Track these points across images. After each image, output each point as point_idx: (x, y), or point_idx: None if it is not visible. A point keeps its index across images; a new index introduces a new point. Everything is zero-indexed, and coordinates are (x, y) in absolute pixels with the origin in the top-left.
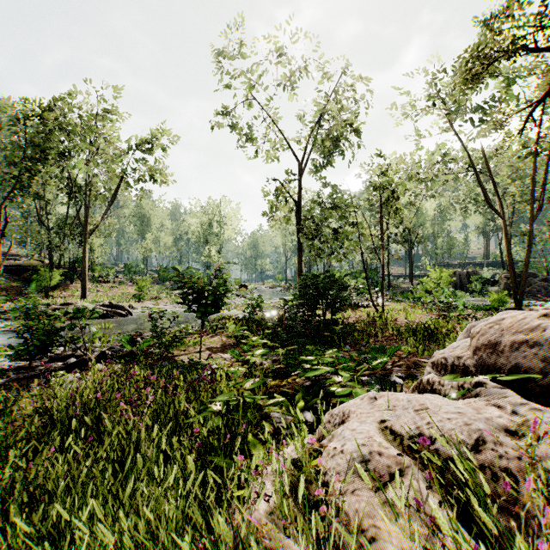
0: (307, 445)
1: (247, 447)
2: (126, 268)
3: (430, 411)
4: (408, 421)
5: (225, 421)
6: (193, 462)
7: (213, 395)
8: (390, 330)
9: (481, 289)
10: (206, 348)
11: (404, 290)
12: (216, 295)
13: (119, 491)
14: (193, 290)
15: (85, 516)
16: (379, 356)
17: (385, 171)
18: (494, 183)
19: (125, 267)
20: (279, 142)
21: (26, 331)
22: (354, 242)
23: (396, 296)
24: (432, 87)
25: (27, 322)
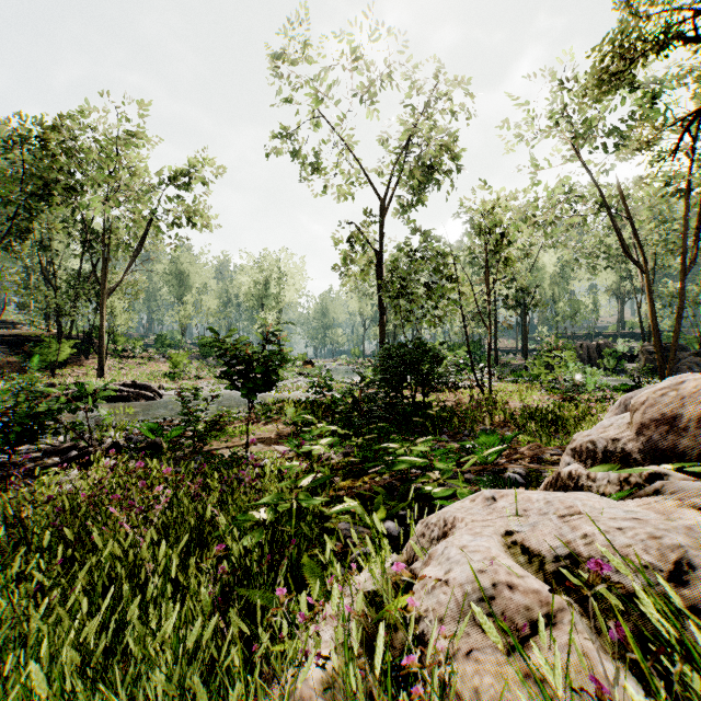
0: (389, 570)
1: (301, 572)
2: (159, 340)
3: (586, 516)
4: (551, 533)
5: (270, 535)
6: (208, 599)
7: (257, 498)
8: (500, 416)
9: (616, 366)
10: (256, 439)
11: (516, 368)
12: (267, 366)
13: (91, 644)
14: (238, 360)
15: (13, 693)
16: (489, 446)
17: (493, 208)
18: (634, 227)
19: (156, 339)
20: (355, 175)
21: (5, 412)
22: (452, 302)
23: (506, 375)
24: (554, 101)
25: (7, 401)
